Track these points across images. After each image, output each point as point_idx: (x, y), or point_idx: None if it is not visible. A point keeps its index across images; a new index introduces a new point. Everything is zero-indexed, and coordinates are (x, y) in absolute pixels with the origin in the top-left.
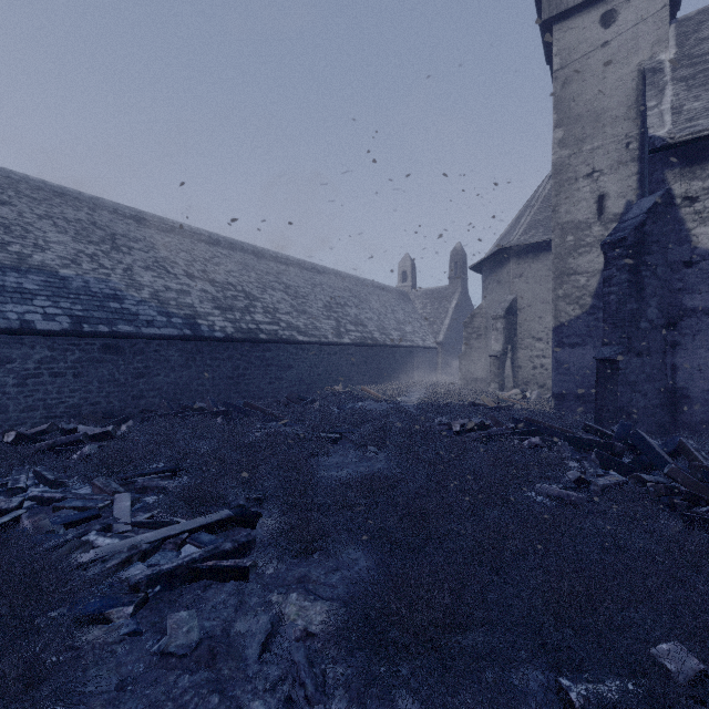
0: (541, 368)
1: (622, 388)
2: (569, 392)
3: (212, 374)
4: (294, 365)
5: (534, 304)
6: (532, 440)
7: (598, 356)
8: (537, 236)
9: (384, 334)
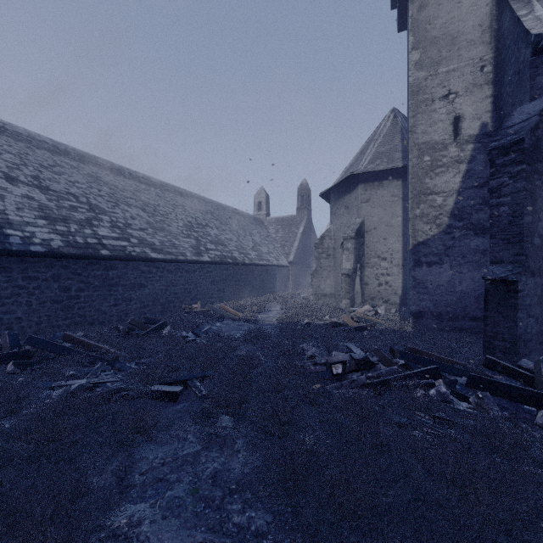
0: (385, 285)
1: (520, 313)
2: (427, 310)
3: (26, 298)
4: (146, 283)
5: (379, 226)
6: (441, 389)
7: (490, 275)
8: (382, 165)
9: (243, 253)
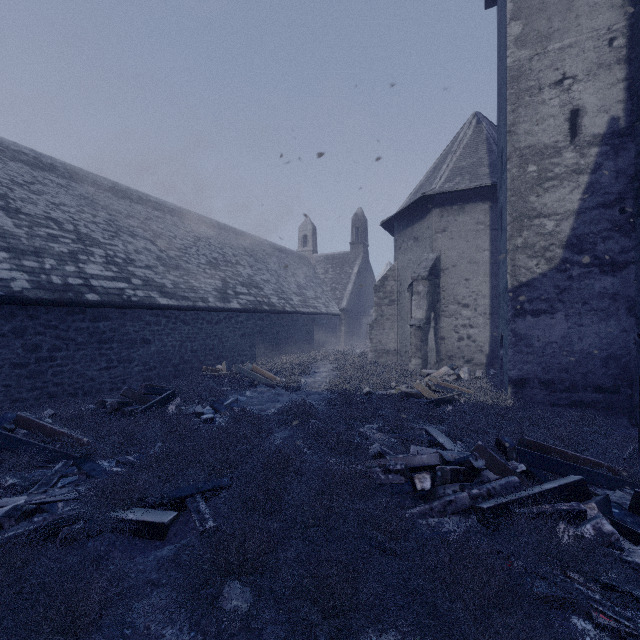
0: (467, 339)
1: None
2: (533, 377)
3: None
4: (152, 339)
5: (460, 263)
6: (604, 526)
7: None
8: (464, 183)
9: (284, 298)
